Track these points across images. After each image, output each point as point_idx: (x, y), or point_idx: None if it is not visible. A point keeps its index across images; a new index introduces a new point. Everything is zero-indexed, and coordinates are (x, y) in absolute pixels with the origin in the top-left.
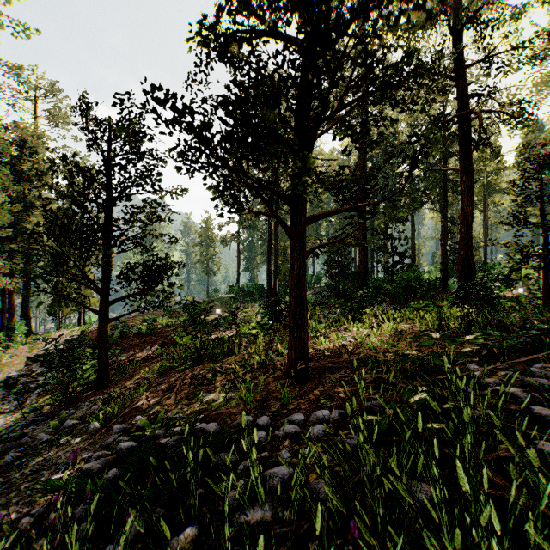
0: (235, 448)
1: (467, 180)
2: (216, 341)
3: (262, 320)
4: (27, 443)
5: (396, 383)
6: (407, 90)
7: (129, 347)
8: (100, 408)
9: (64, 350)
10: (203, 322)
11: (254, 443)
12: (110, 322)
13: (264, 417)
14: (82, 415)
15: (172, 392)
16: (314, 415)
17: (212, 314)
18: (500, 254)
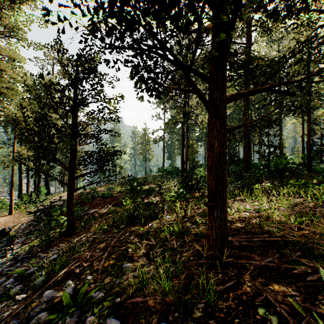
0: None
1: None
2: (147, 204)
3: (178, 191)
4: (1, 283)
5: None
6: None
7: (95, 205)
8: (57, 258)
9: (46, 209)
10: (138, 192)
11: None
12: (75, 191)
13: None
14: (43, 263)
15: (105, 253)
16: None
17: (147, 185)
18: None
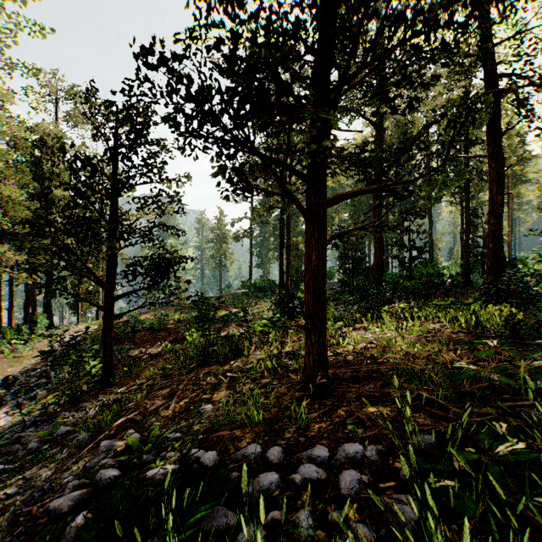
0: (237, 496)
1: (496, 166)
2: (226, 339)
3: (274, 317)
4: (18, 451)
5: (448, 407)
6: (460, 28)
7: (140, 343)
8: (98, 413)
9: (68, 347)
10: (212, 319)
11: (262, 491)
12: (115, 319)
13: (275, 448)
14: (78, 421)
15: (172, 399)
16: (341, 451)
17: (224, 310)
18: (536, 247)
